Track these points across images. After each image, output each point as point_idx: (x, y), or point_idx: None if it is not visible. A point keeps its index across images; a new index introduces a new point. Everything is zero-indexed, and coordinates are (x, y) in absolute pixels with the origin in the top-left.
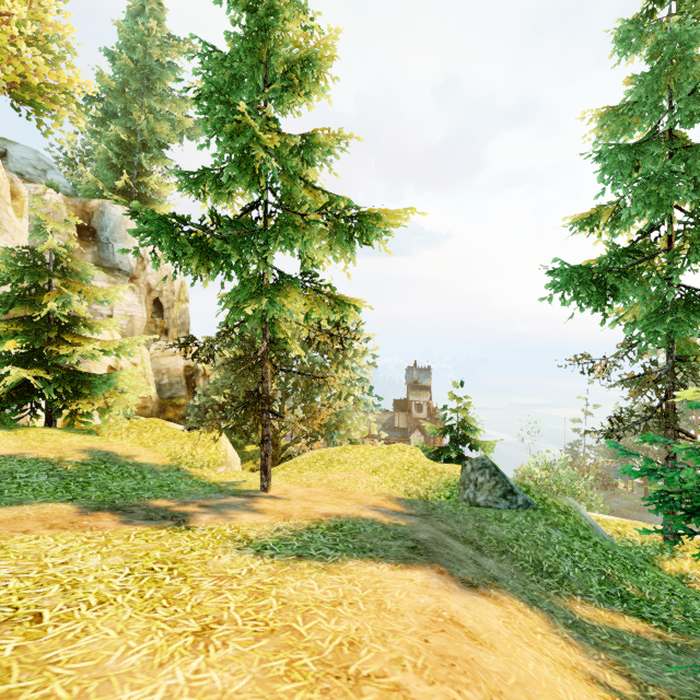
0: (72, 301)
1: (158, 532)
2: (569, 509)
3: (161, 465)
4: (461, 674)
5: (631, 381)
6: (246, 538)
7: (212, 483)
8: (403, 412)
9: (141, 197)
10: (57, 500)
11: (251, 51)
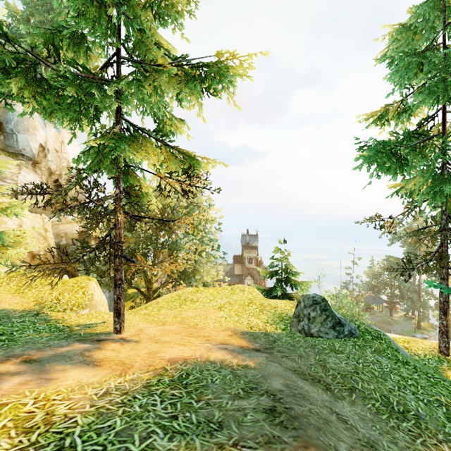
0: None
1: None
2: (378, 334)
3: (20, 310)
4: None
5: (417, 232)
6: (46, 421)
7: (66, 327)
8: (239, 264)
9: None
10: None
11: None
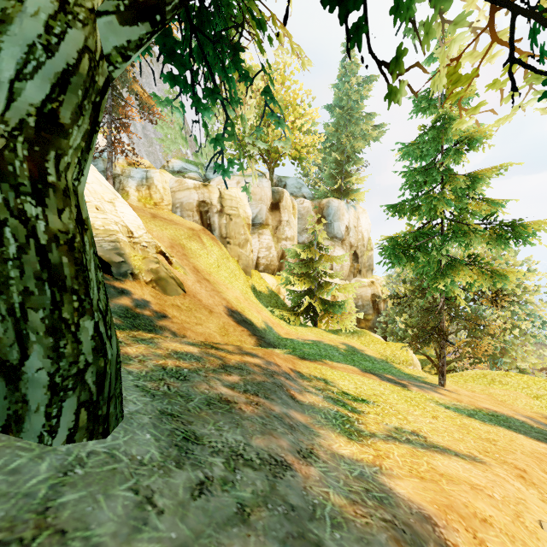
0: (325, 265)
1: (396, 387)
2: None
3: (378, 358)
4: (544, 463)
5: None
6: (438, 402)
7: (408, 374)
8: None
9: (346, 190)
10: (349, 364)
11: (434, 141)
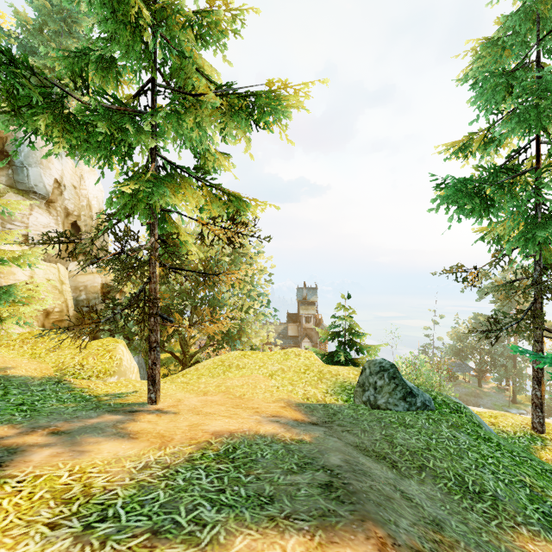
0: None
1: None
2: (458, 406)
3: (39, 377)
4: None
5: (506, 286)
6: (85, 493)
7: (93, 397)
8: (294, 323)
9: None
10: None
11: None
